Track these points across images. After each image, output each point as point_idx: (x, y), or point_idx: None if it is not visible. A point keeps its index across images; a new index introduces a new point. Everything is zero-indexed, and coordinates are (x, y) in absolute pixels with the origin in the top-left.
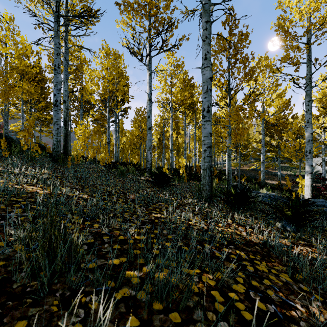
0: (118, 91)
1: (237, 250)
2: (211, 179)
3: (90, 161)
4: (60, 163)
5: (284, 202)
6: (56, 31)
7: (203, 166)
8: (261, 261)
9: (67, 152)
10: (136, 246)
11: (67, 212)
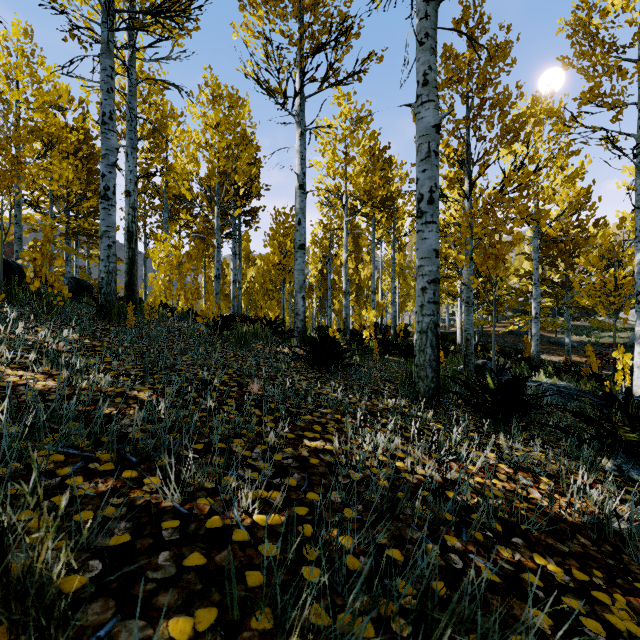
0: (238, 172)
1: (535, 551)
2: (438, 354)
3: (181, 315)
4: (113, 319)
5: (598, 403)
6: (106, 43)
7: (418, 325)
8: (609, 591)
9: (133, 295)
10: (255, 551)
11: (81, 443)
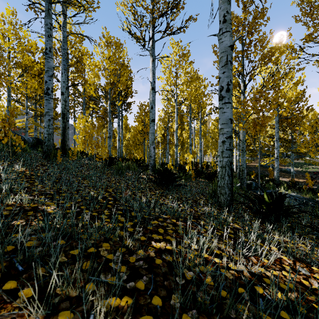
0: (120, 82)
1: None
2: (232, 180)
3: (90, 157)
4: (51, 159)
5: None
6: (47, 10)
7: (220, 163)
8: None
9: (65, 147)
10: None
11: None
